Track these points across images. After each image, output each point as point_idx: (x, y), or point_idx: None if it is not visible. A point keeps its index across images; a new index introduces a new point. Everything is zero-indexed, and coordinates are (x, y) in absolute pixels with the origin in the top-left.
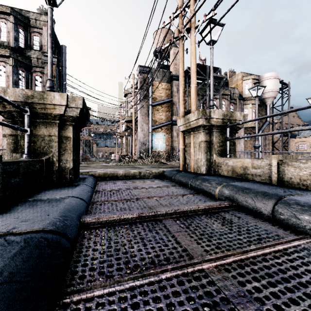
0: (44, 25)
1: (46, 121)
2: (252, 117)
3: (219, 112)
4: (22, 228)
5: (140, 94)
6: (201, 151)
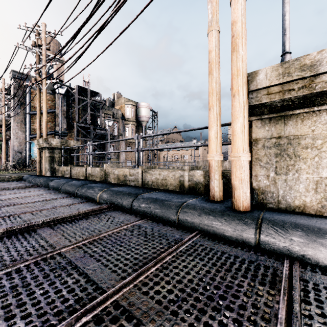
0: None
1: None
2: (132, 134)
3: (57, 140)
4: None
5: (14, 100)
6: (47, 162)
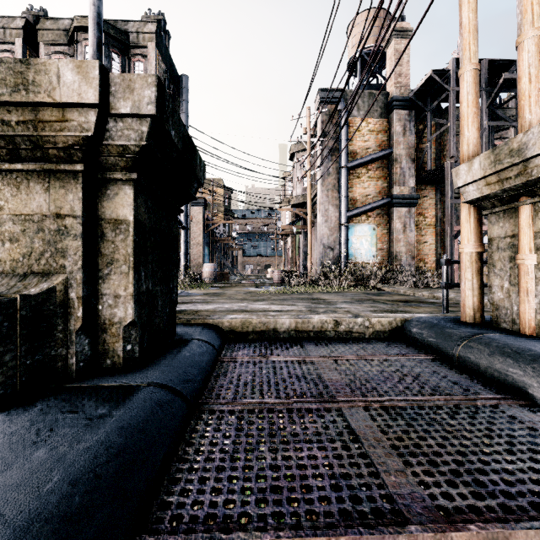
0: (151, 40)
1: (44, 166)
2: None
3: None
4: None
5: (322, 146)
6: None
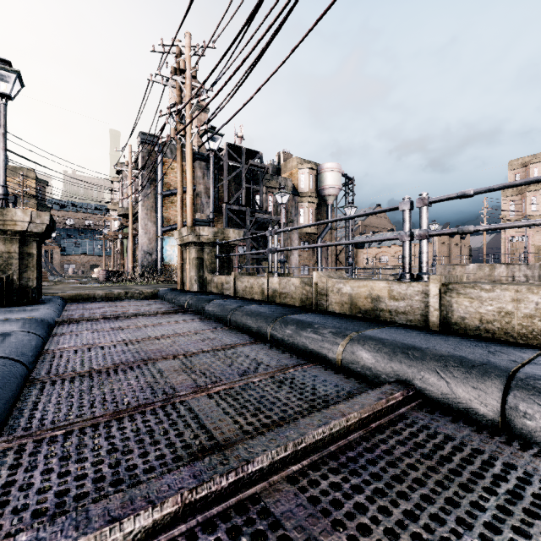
0: None
1: (5, 237)
2: (309, 220)
3: (209, 229)
4: (18, 317)
5: (143, 176)
6: (193, 268)
